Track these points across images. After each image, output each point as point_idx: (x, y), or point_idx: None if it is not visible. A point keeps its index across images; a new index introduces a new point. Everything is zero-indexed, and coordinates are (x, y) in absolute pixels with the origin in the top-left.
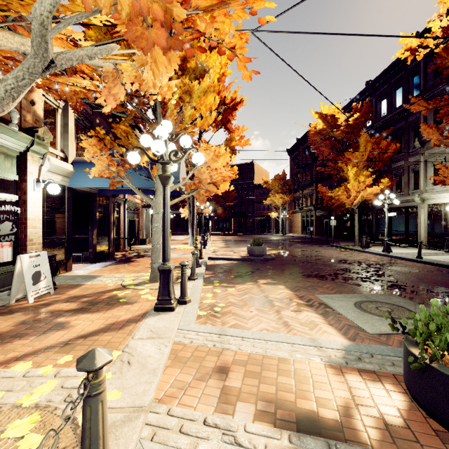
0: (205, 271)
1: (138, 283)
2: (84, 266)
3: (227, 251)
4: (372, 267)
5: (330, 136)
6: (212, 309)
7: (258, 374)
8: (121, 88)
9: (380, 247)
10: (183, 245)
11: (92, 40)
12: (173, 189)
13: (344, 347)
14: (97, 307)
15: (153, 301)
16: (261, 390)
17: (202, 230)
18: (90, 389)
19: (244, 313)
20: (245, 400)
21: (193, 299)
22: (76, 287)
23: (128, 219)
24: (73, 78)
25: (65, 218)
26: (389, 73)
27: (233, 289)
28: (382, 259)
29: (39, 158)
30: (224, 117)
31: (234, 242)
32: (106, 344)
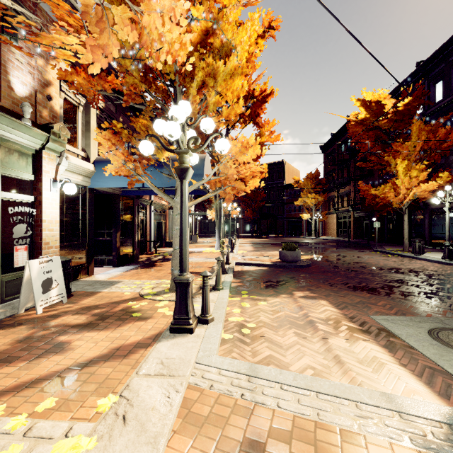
0: (232, 278)
1: (157, 292)
2: (107, 270)
3: (256, 255)
4: (435, 279)
5: (374, 126)
6: (240, 331)
7: None
8: (111, 36)
9: (436, 253)
10: (210, 248)
11: None
12: (196, 186)
13: (442, 417)
14: (106, 322)
15: (171, 317)
16: None
17: (229, 232)
18: None
19: (280, 338)
20: None
21: (217, 317)
22: (91, 295)
23: (155, 221)
24: (55, 33)
25: (86, 220)
26: (446, 49)
27: (264, 303)
28: (443, 268)
29: (56, 156)
30: (253, 111)
31: (263, 245)
32: (104, 381)
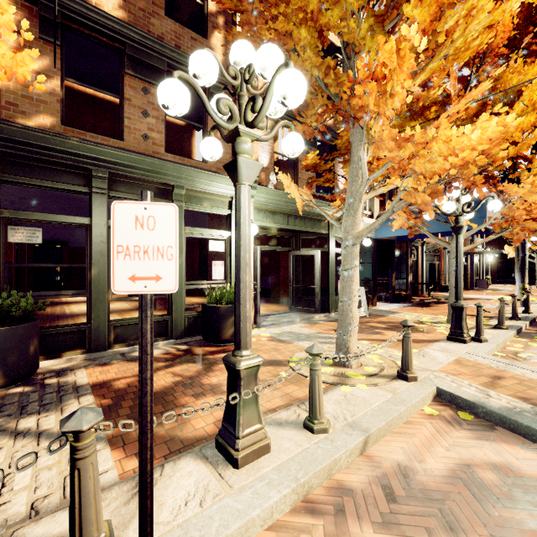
0: (528, 326)
1: (434, 321)
2: (385, 305)
3: None
4: None
5: None
6: (515, 355)
7: (532, 388)
8: None
9: None
10: (505, 296)
11: (395, 126)
12: (474, 231)
13: None
14: (399, 329)
15: (448, 335)
16: (527, 392)
17: None
18: (405, 334)
19: None
20: (507, 391)
21: (491, 341)
22: (382, 317)
23: (426, 263)
24: None
25: (371, 263)
26: None
27: None
28: None
29: None
30: None
31: None
32: None
